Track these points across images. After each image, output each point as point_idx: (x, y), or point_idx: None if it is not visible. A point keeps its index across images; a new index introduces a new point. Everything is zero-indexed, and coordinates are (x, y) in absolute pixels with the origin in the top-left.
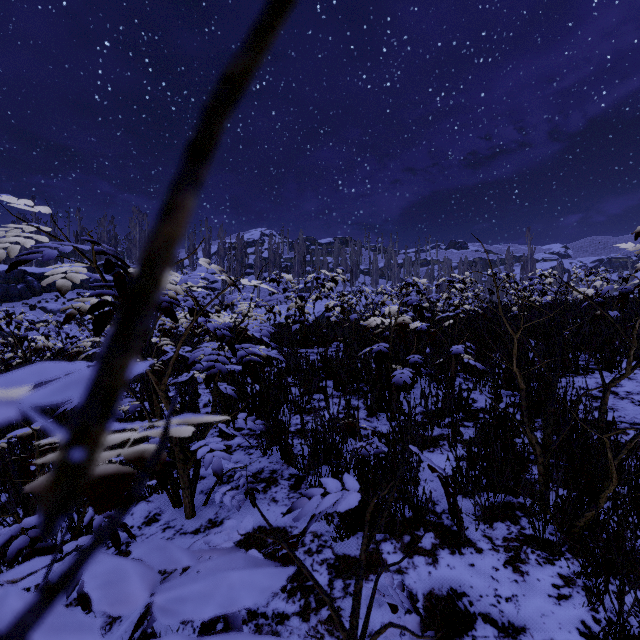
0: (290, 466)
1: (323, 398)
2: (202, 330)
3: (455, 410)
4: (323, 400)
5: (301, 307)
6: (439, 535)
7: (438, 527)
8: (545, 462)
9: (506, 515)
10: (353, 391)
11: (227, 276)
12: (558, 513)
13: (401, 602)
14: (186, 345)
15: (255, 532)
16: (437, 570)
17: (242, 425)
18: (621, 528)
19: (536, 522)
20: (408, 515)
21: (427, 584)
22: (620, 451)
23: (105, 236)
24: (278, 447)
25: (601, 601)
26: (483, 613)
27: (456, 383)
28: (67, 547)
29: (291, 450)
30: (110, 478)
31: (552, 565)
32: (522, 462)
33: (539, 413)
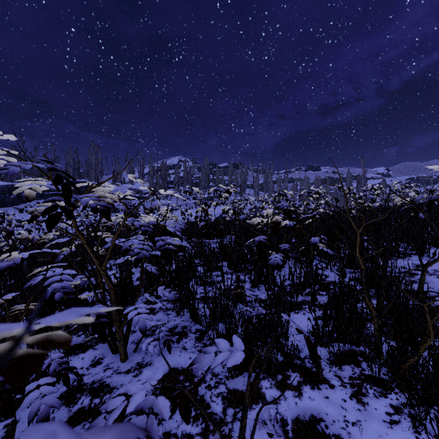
0: (196, 323)
1: (220, 274)
2: (134, 226)
3: (313, 283)
4: (220, 276)
5: (205, 210)
6: (303, 375)
7: (302, 369)
8: (379, 322)
9: (351, 360)
10: (241, 269)
11: (148, 187)
12: (389, 359)
13: (276, 432)
14: (126, 237)
15: (170, 372)
16: (301, 401)
17: (161, 295)
18: (436, 371)
19: (373, 365)
20: (280, 360)
21: (294, 412)
22: (434, 315)
23: (71, 162)
24: (188, 309)
25: (422, 425)
26: (336, 434)
27: (313, 264)
28: (30, 386)
29: (197, 312)
30: (23, 358)
31: (385, 398)
32: (361, 321)
33: (372, 285)
